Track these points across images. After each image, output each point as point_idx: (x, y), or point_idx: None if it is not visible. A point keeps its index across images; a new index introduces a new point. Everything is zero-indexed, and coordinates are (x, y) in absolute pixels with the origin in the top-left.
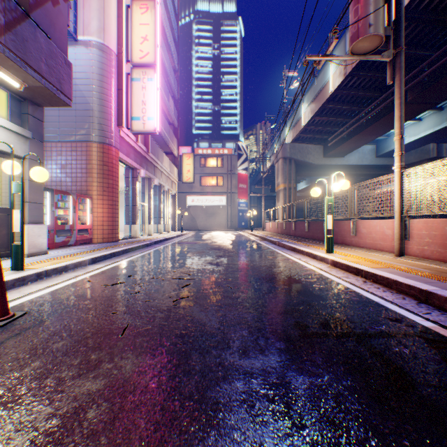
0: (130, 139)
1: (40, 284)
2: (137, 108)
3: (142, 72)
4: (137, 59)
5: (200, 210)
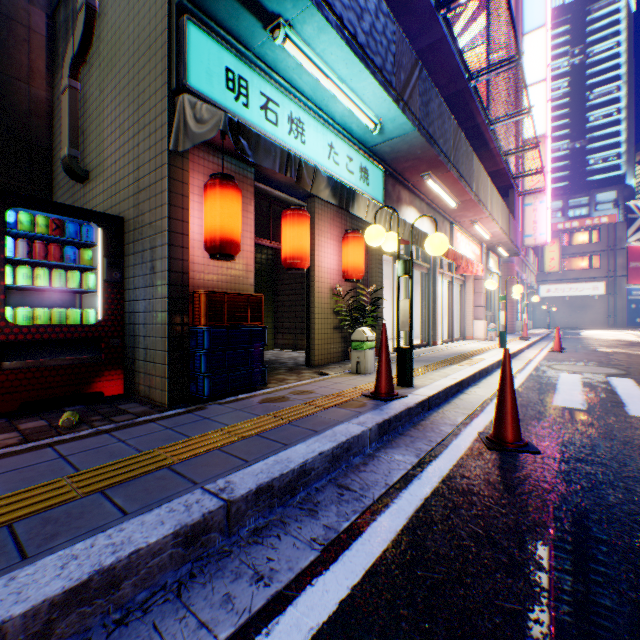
0: None
1: (539, 344)
2: (527, 228)
3: (531, 198)
4: (527, 188)
5: (559, 303)
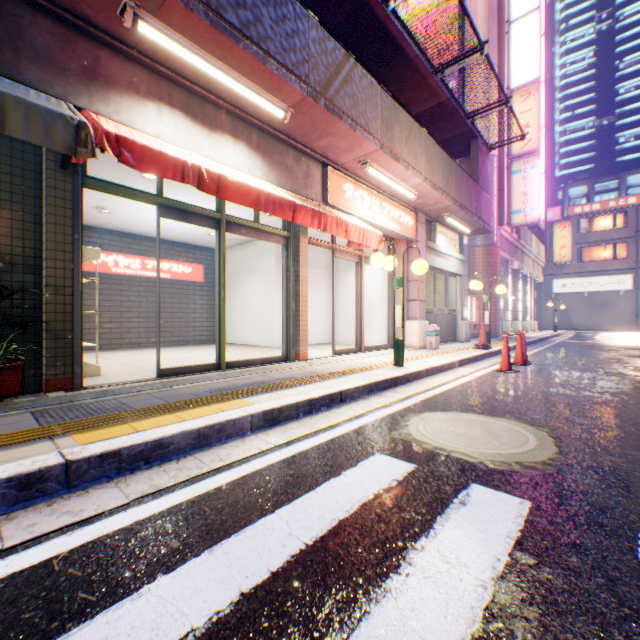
0: (505, 233)
1: None
2: (515, 201)
3: (521, 163)
4: (516, 151)
5: (576, 300)
